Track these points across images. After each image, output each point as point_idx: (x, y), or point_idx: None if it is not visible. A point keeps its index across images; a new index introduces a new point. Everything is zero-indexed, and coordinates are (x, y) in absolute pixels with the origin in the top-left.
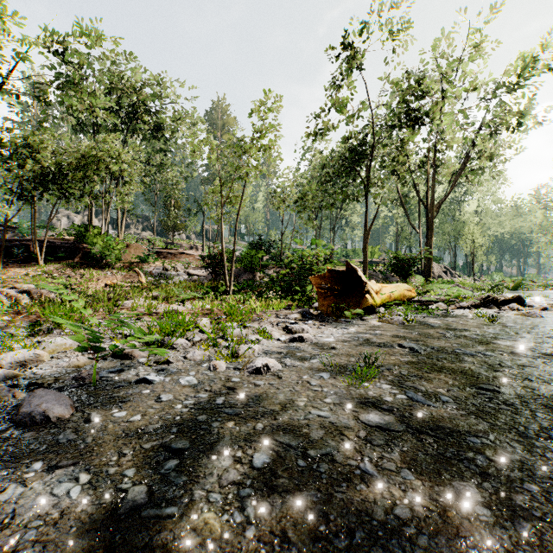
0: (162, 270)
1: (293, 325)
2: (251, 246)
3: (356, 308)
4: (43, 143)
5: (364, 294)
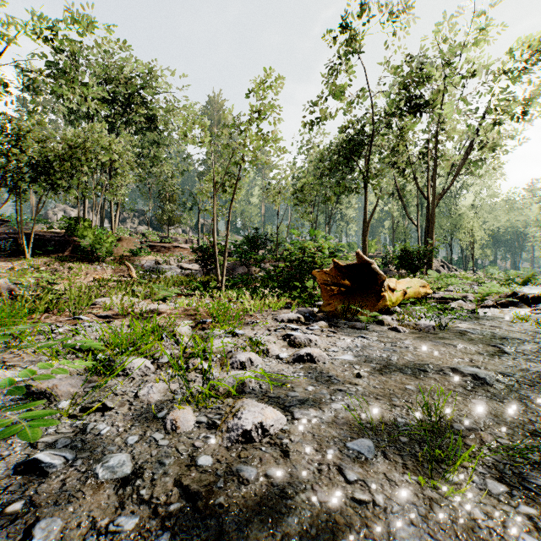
0: (154, 264)
1: (295, 332)
2: (247, 239)
3: (369, 309)
4: (30, 132)
5: (377, 291)
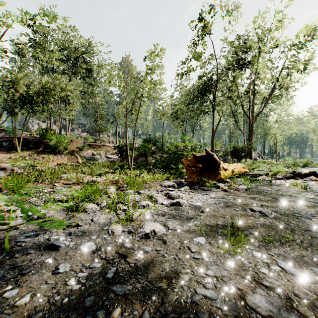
0: (91, 155)
1: (171, 192)
2: (145, 141)
3: (212, 180)
4: (20, 79)
5: (217, 170)
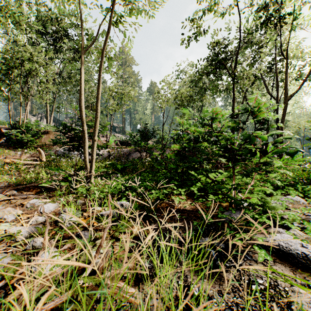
0: (66, 150)
1: None
2: (140, 132)
3: None
4: None
5: None
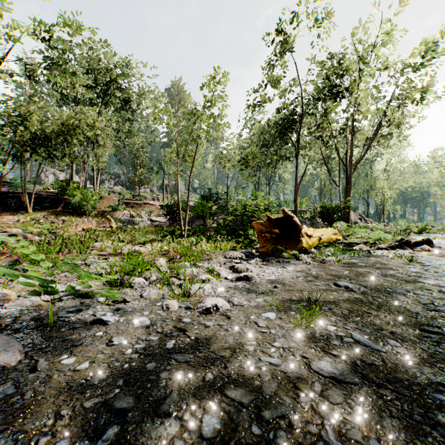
0: (129, 217)
1: (238, 264)
2: (202, 198)
3: (292, 250)
4: (32, 113)
5: (298, 237)
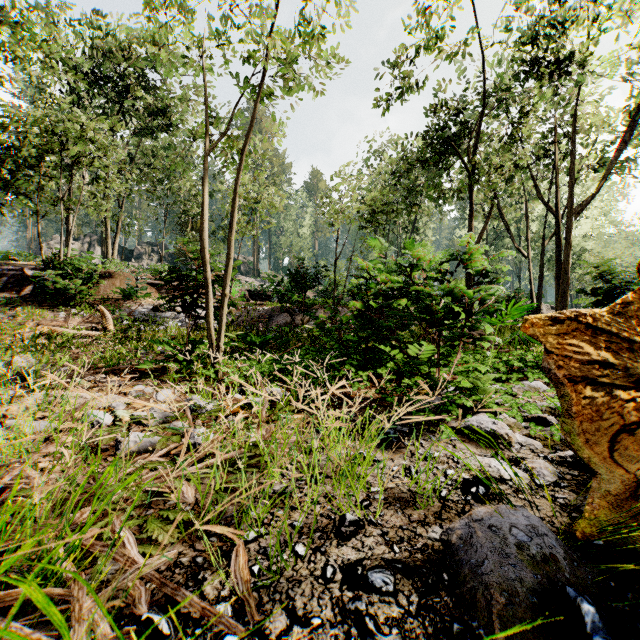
0: (150, 310)
1: None
2: (291, 275)
3: None
4: None
5: None
